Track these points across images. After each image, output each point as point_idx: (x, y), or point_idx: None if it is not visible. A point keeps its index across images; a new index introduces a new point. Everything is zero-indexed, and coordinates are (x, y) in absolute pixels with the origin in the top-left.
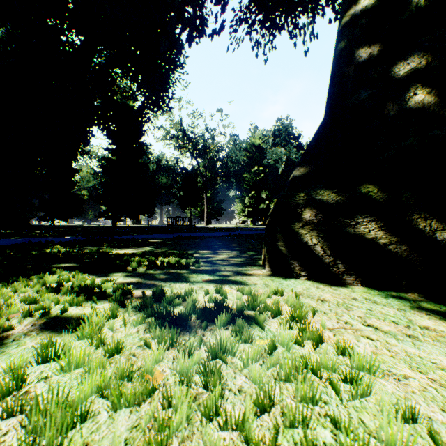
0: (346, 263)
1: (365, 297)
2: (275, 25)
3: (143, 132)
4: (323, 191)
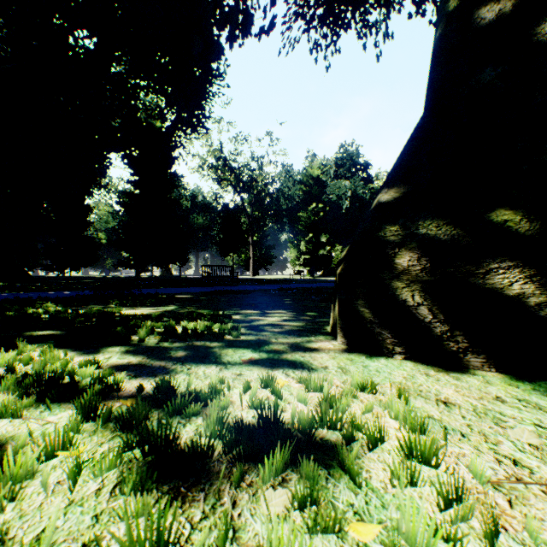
0: (471, 335)
1: (515, 395)
2: (340, 21)
3: (173, 159)
4: (429, 222)
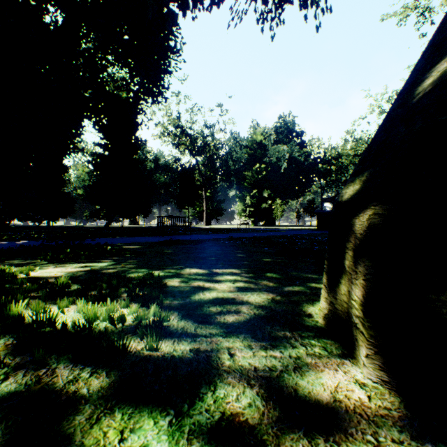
0: None
1: None
2: None
3: (136, 124)
4: None
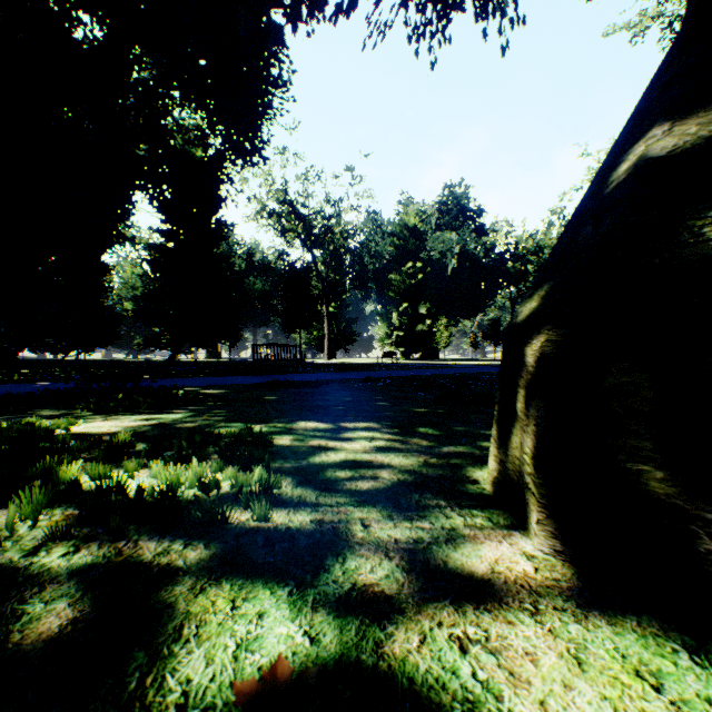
0: None
1: None
2: None
3: (218, 200)
4: None
